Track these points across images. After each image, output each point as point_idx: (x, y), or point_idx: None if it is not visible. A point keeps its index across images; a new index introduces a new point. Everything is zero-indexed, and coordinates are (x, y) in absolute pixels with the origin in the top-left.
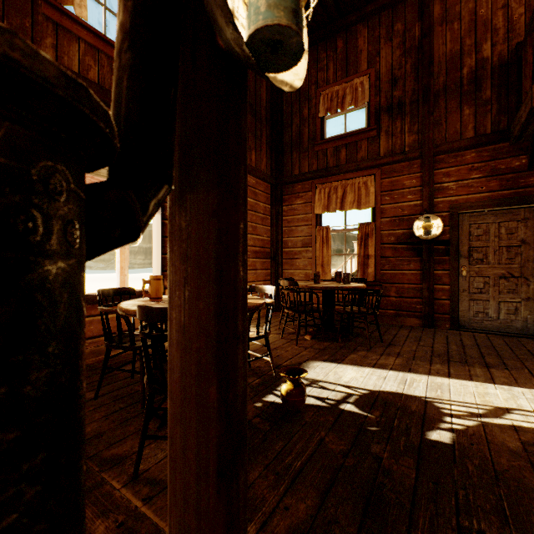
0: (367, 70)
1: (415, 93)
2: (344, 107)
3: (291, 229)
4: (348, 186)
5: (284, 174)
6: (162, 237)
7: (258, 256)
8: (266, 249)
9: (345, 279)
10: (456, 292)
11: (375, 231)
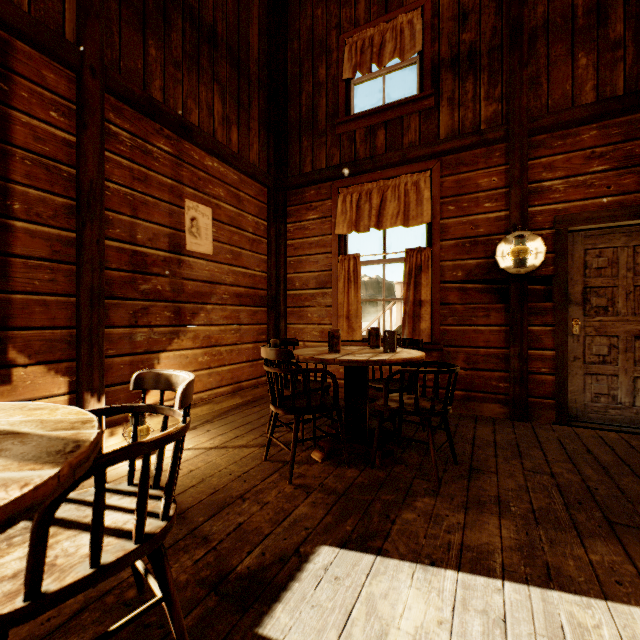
0: (419, 0)
1: (496, 34)
2: (382, 62)
3: (300, 259)
4: (388, 189)
5: (288, 173)
6: (1, 255)
7: (243, 302)
8: (259, 292)
9: (386, 343)
10: (566, 362)
11: (431, 262)
